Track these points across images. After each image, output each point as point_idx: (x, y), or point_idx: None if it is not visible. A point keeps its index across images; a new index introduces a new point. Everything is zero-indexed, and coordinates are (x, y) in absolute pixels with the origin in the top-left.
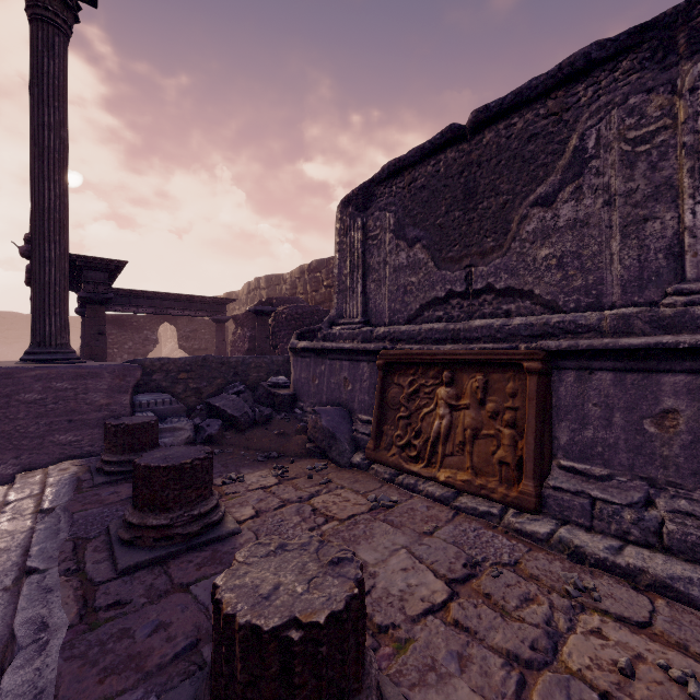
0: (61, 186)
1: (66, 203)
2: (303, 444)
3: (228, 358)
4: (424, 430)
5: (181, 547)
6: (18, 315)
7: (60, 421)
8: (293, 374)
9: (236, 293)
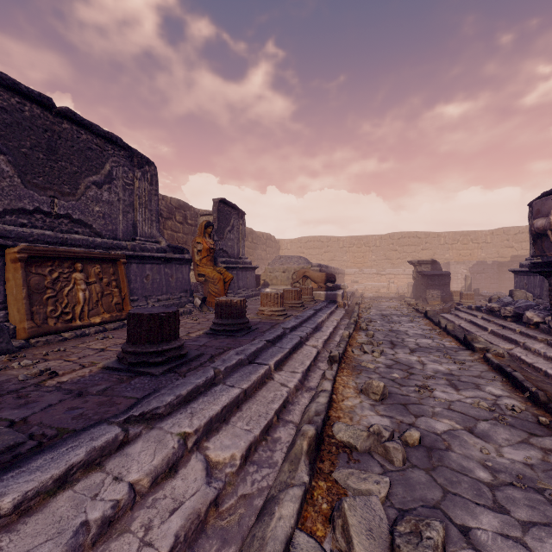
0: None
1: None
2: None
3: None
4: (71, 301)
5: None
6: None
7: None
8: None
9: None
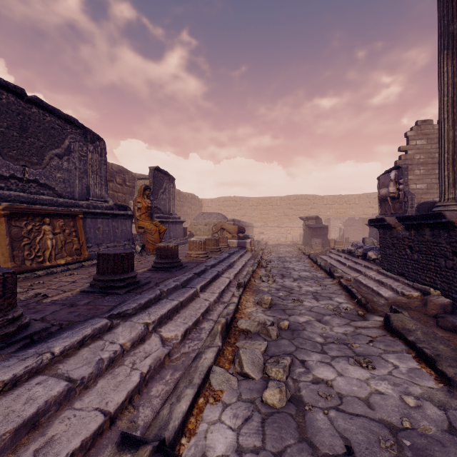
0: None
1: None
2: None
3: None
4: (42, 247)
5: None
6: None
7: None
8: None
9: None
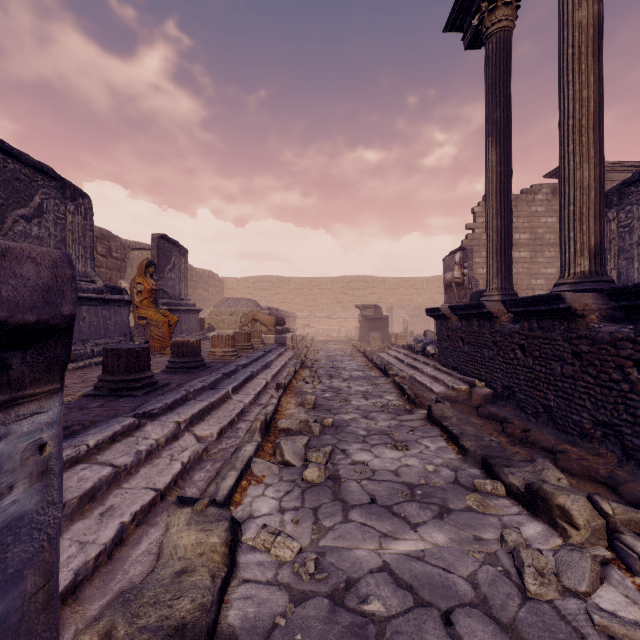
0: None
1: None
2: None
3: None
4: None
5: None
6: None
7: None
8: None
9: None
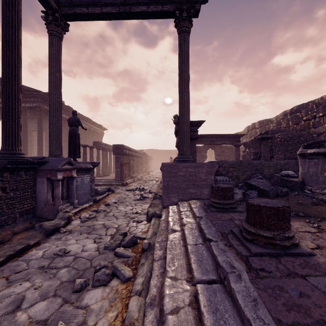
0: (188, 93)
1: (189, 99)
2: (322, 212)
3: (252, 161)
4: None
5: (281, 251)
6: (158, 150)
7: (190, 184)
8: (301, 169)
9: (240, 133)
